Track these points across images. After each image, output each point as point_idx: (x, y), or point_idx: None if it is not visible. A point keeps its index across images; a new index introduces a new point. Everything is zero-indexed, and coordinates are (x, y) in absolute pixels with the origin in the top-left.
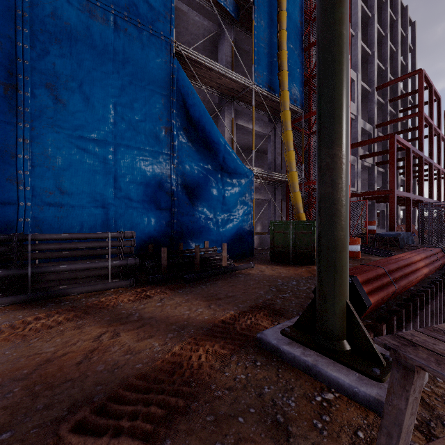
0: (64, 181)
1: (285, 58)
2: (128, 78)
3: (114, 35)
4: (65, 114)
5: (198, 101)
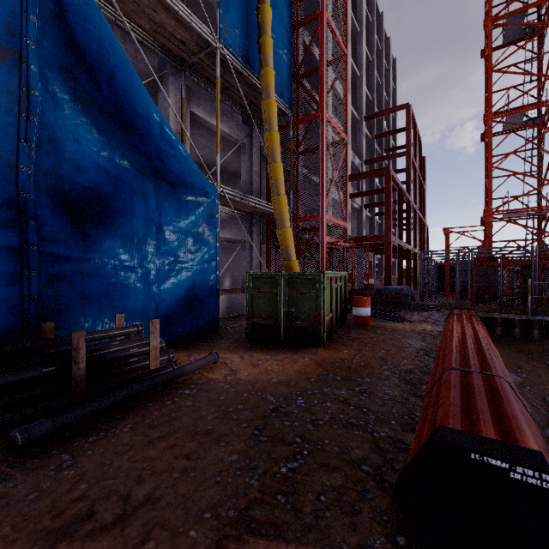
0: None
1: (269, 18)
2: None
3: None
4: None
5: (96, 14)
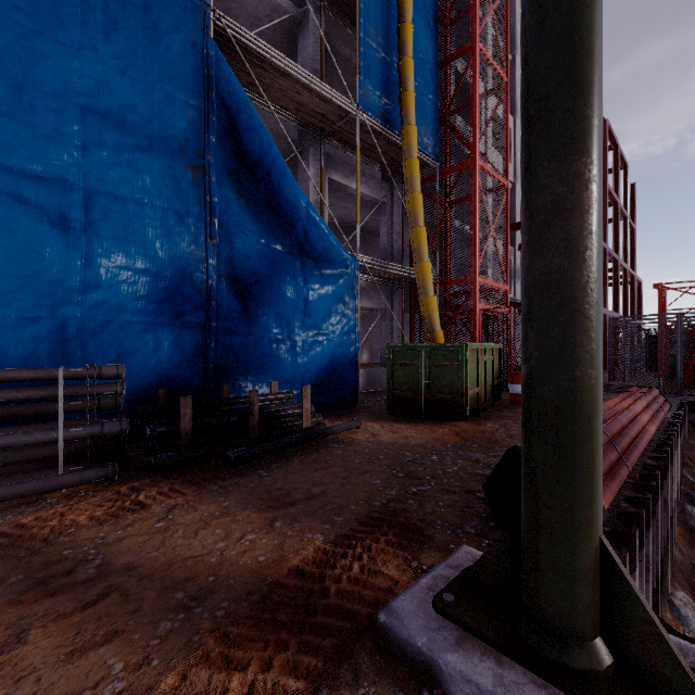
0: None
1: (410, 71)
2: (116, 61)
3: None
4: None
5: (258, 124)
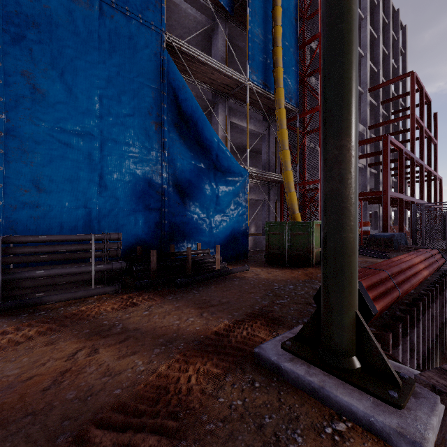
0: (43, 178)
1: (280, 55)
2: (115, 68)
3: (99, 22)
4: (44, 105)
5: (190, 96)
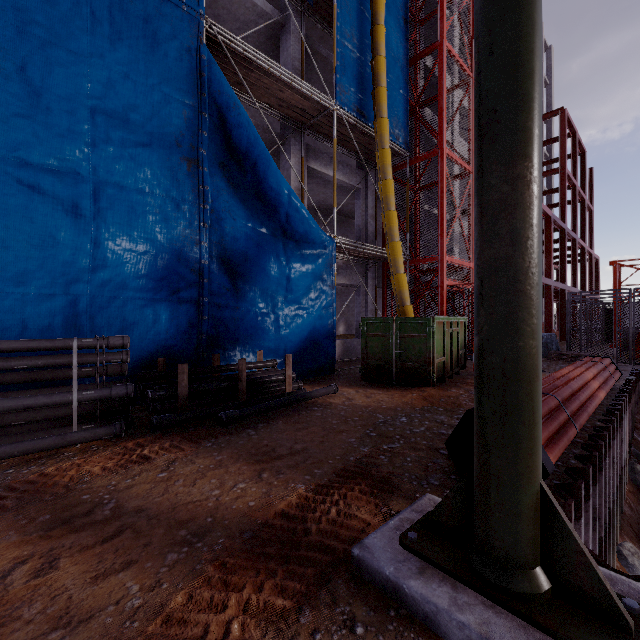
0: None
1: (383, 69)
2: (121, 67)
3: None
4: None
5: (245, 120)
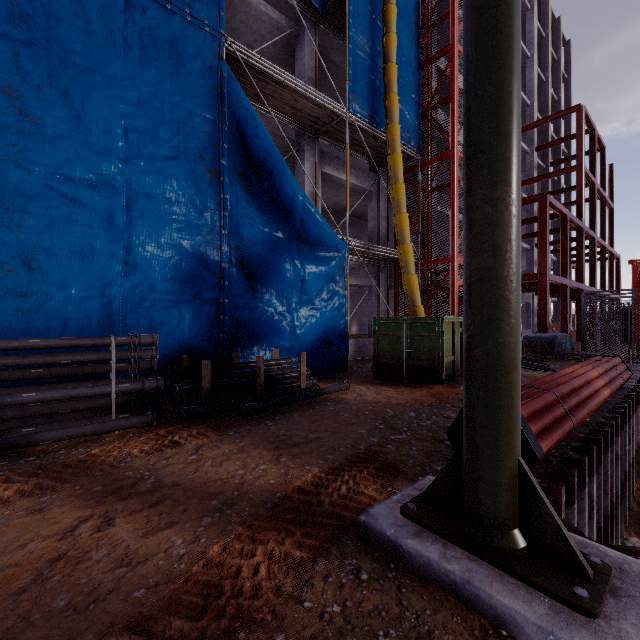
0: (36, 251)
1: (394, 75)
2: (149, 88)
3: (124, 17)
4: (39, 140)
5: (263, 132)
